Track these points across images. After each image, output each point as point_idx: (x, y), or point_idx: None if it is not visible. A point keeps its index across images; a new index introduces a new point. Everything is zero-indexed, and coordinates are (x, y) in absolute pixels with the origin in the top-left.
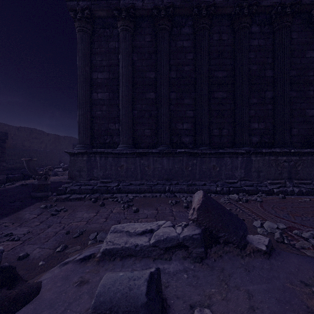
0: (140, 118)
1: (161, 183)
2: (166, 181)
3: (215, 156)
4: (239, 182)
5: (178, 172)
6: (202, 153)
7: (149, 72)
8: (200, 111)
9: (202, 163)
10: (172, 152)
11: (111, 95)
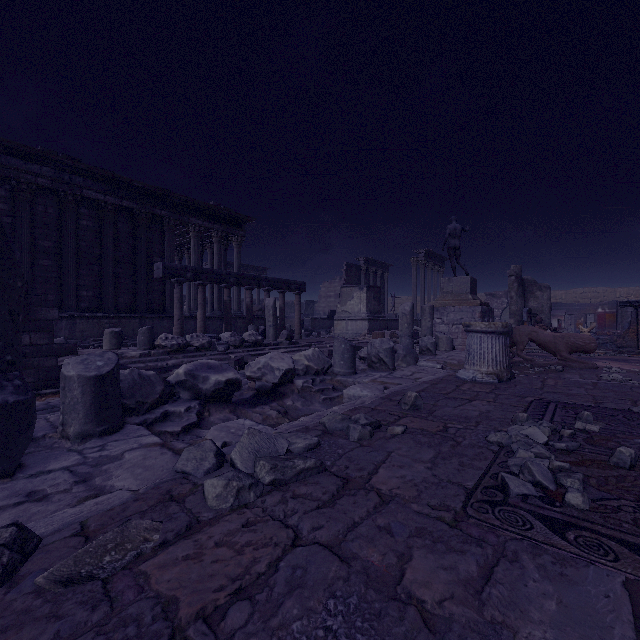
0: None
1: None
2: None
3: None
4: None
5: None
6: None
7: None
8: None
9: None
10: None
11: None
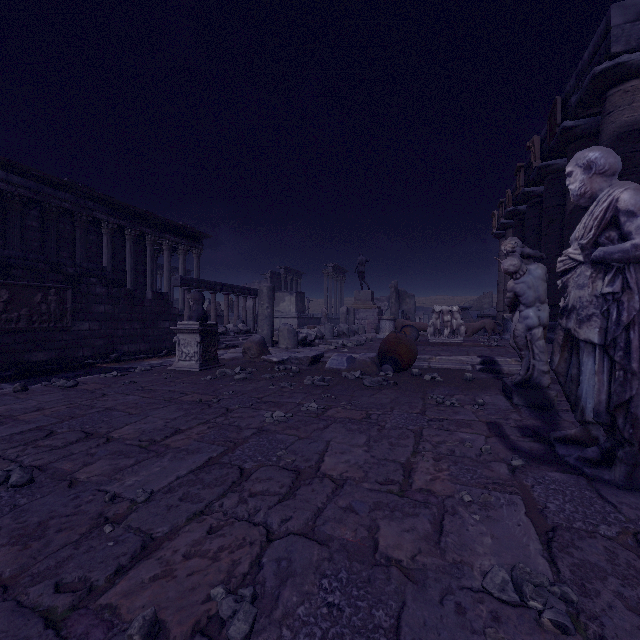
0: None
1: None
2: None
3: None
4: None
5: None
6: None
7: None
8: None
9: None
10: None
11: None
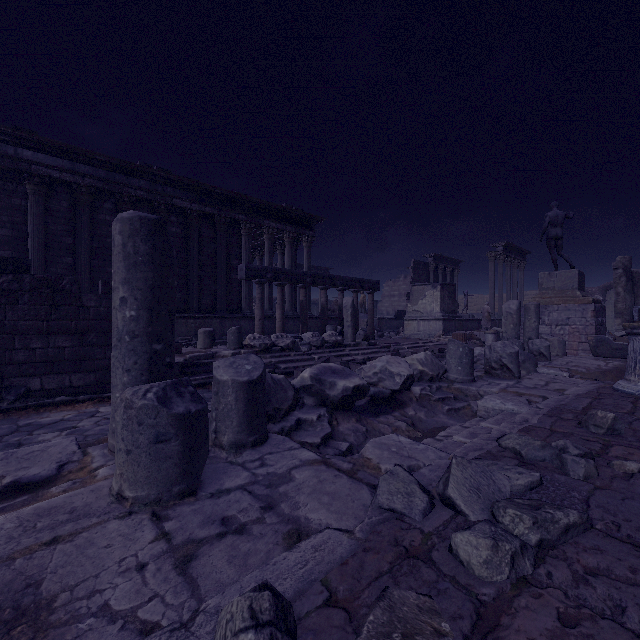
0: None
1: None
2: None
3: None
4: None
5: None
6: None
7: (67, 237)
8: None
9: None
10: None
11: (15, 255)
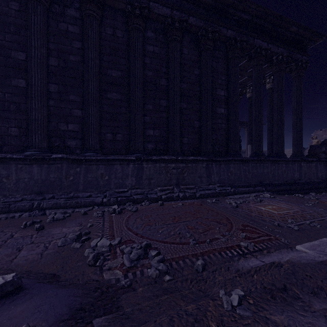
0: (0, 111)
1: (28, 199)
2: (36, 196)
3: (104, 163)
4: (130, 190)
5: (55, 183)
6: (87, 159)
7: (17, 51)
8: (87, 110)
9: (88, 171)
10: (45, 158)
11: None
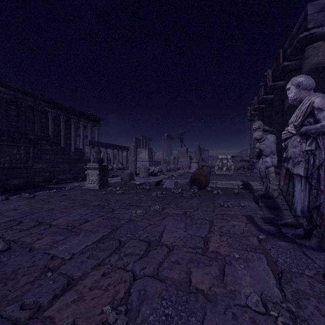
0: None
1: None
2: None
3: None
4: None
5: None
6: None
7: None
8: None
9: None
10: None
11: None
